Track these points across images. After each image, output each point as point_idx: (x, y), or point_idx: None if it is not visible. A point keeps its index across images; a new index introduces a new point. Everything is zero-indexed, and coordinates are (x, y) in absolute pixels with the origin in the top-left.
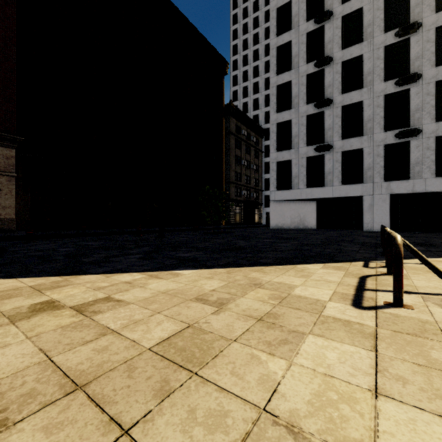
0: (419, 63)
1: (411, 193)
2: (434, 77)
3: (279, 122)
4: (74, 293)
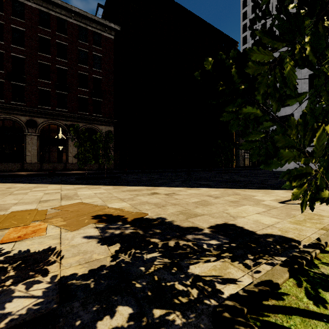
0: None
1: None
2: None
3: None
4: (161, 191)
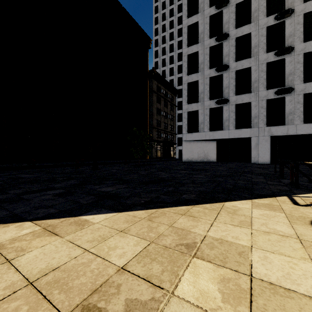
0: (292, 40)
1: (286, 135)
2: (302, 49)
3: (189, 82)
4: None
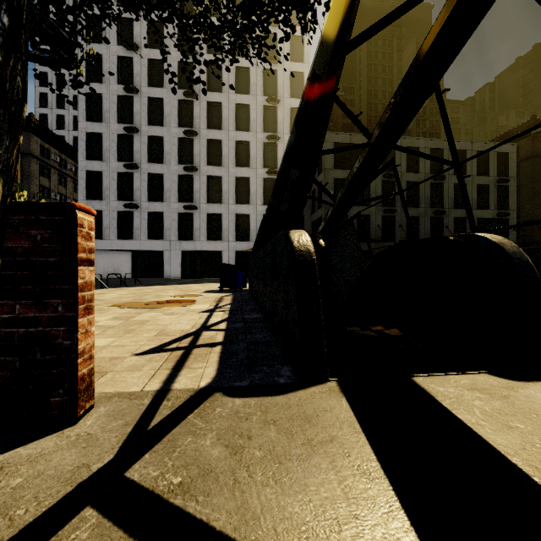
0: (198, 159)
1: (195, 250)
2: (206, 172)
3: (89, 170)
4: None
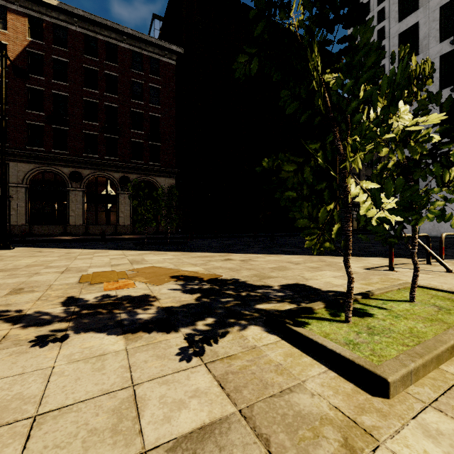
0: None
1: None
2: None
3: None
4: (236, 257)
